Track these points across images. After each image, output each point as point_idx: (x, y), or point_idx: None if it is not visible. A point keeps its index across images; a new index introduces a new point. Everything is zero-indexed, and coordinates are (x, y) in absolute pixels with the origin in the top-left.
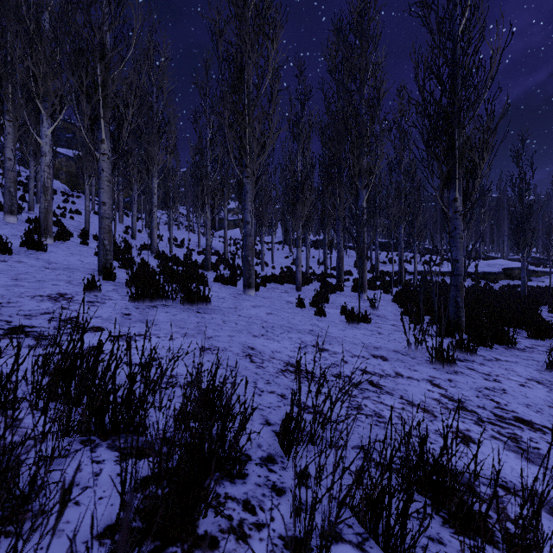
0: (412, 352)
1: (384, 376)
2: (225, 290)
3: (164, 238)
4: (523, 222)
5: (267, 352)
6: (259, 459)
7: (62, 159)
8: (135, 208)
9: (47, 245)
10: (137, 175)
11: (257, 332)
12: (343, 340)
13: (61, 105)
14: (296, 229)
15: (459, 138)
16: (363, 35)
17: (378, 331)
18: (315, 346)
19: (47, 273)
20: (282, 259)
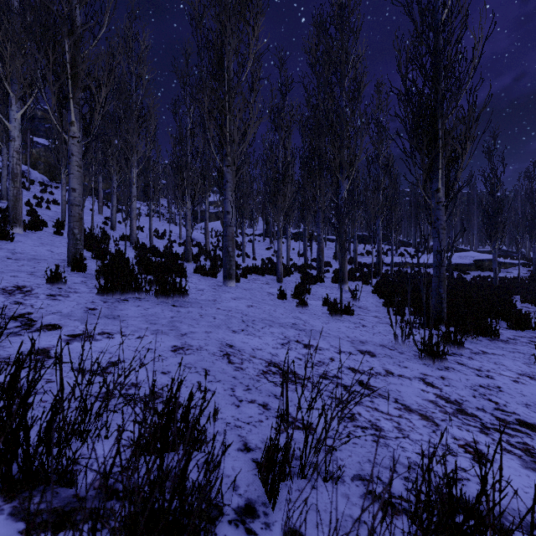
0: (399, 346)
1: (373, 375)
2: (204, 282)
3: (145, 230)
4: (494, 215)
5: (247, 349)
6: (234, 511)
7: (40, 149)
8: (114, 199)
9: (16, 235)
10: (117, 166)
11: (236, 327)
12: (327, 334)
13: (32, 88)
14: (277, 220)
15: (442, 128)
16: (343, 28)
17: (362, 323)
18: (299, 341)
19: (8, 264)
20: (263, 251)
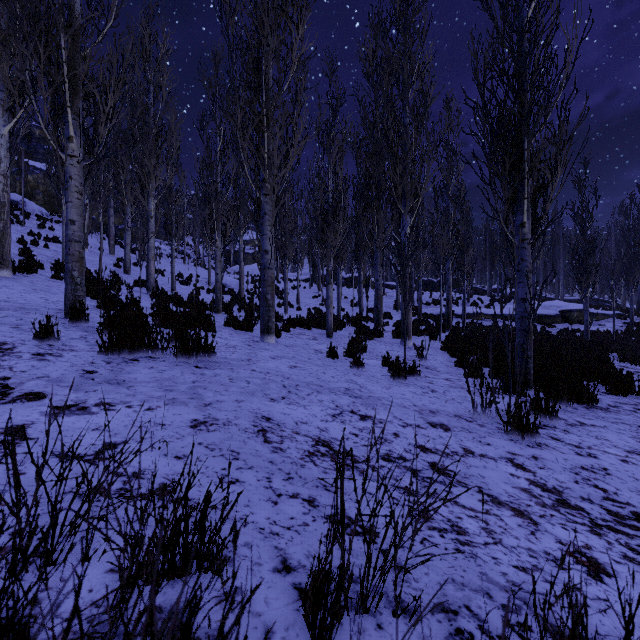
0: (478, 416)
1: (449, 455)
2: (237, 337)
3: (167, 274)
4: (585, 257)
5: (289, 423)
6: None
7: (38, 175)
8: (128, 236)
9: (2, 279)
10: (131, 195)
11: (275, 393)
12: (389, 403)
13: (23, 97)
14: (327, 262)
15: (528, 148)
16: (407, 29)
17: (431, 388)
18: (354, 411)
19: None
20: (309, 299)
